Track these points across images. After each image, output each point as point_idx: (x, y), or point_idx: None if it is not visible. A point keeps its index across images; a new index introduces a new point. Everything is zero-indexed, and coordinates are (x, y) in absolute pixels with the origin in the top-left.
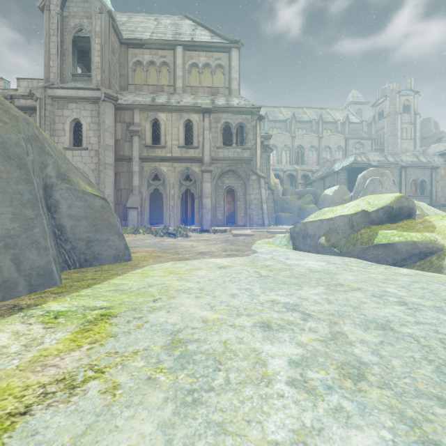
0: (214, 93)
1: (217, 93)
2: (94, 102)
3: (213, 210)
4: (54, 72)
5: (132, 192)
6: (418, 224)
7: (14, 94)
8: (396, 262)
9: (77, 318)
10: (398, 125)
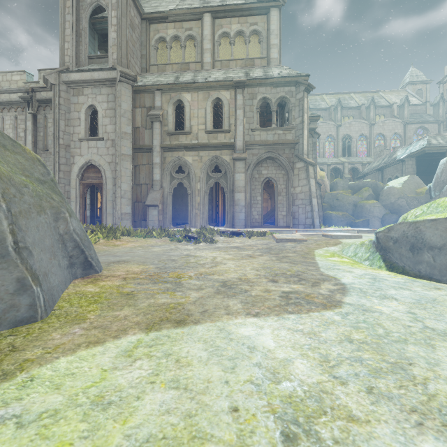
0: (248, 65)
1: (252, 65)
2: (110, 85)
3: (247, 208)
4: (69, 54)
5: (153, 187)
6: None
7: (35, 86)
8: None
9: None
10: None
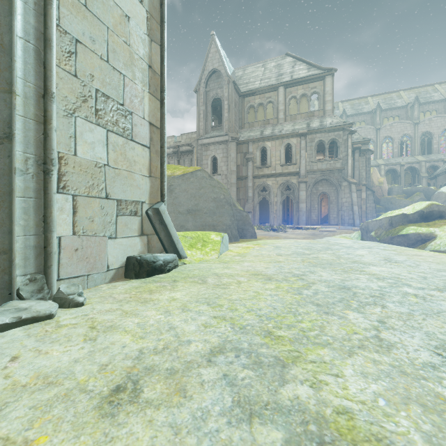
0: (310, 116)
1: (312, 116)
2: (224, 143)
3: (308, 212)
4: (202, 128)
5: (248, 201)
6: (442, 222)
7: (180, 144)
8: (409, 245)
9: (252, 244)
10: None
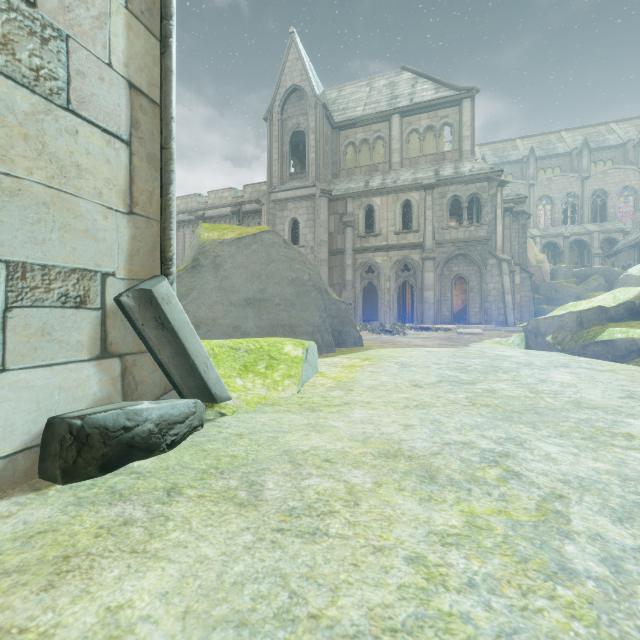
0: (438, 160)
1: (442, 159)
2: (310, 199)
3: (437, 305)
4: (276, 176)
5: (345, 287)
6: None
7: (242, 201)
8: (615, 358)
9: (358, 358)
10: None
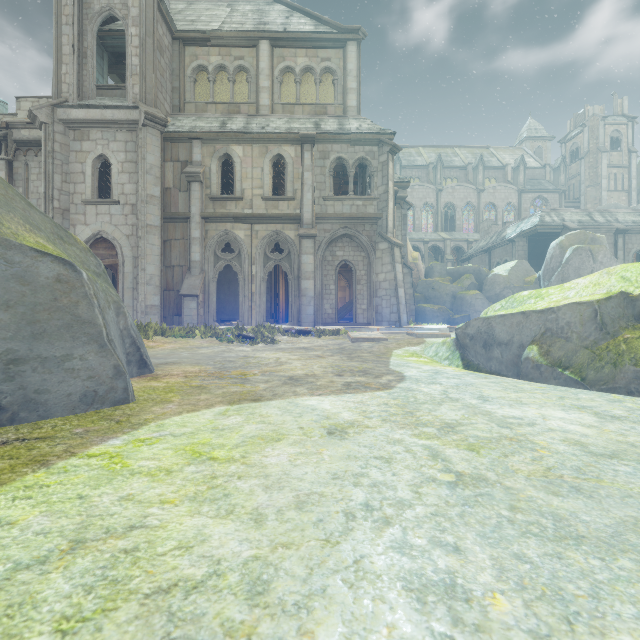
0: (319, 113)
1: (323, 113)
2: (129, 129)
3: (318, 299)
4: (68, 82)
5: (190, 271)
6: None
7: (12, 121)
8: None
9: None
10: (602, 170)
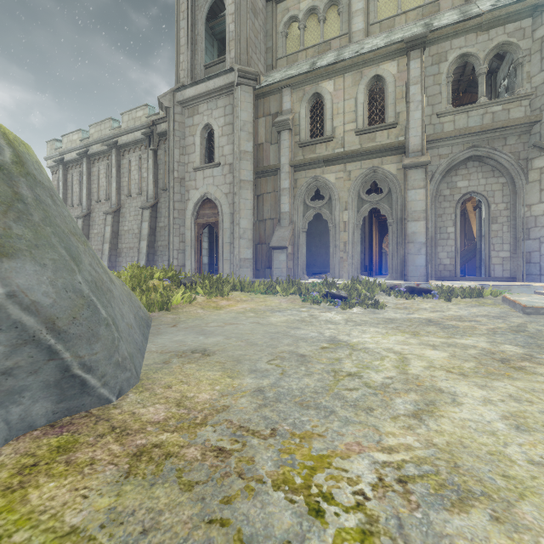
0: (428, 14)
1: (435, 12)
2: (227, 93)
3: (429, 247)
4: (184, 68)
5: (280, 223)
6: None
7: (156, 118)
8: None
9: None
10: None
